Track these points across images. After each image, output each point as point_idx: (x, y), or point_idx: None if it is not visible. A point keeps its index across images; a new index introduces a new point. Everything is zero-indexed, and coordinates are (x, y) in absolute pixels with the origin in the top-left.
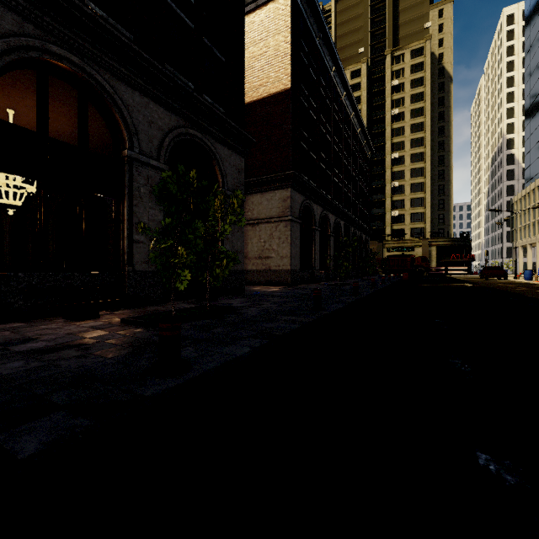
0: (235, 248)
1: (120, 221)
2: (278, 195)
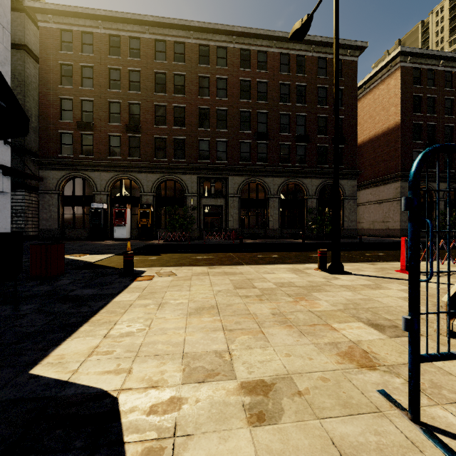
0: (350, 220)
1: (304, 215)
2: (393, 186)
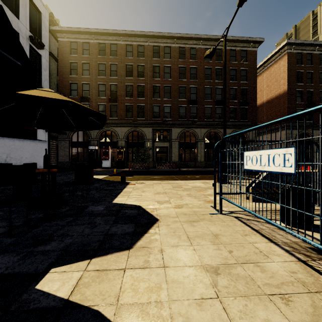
0: None
1: None
2: (282, 133)
